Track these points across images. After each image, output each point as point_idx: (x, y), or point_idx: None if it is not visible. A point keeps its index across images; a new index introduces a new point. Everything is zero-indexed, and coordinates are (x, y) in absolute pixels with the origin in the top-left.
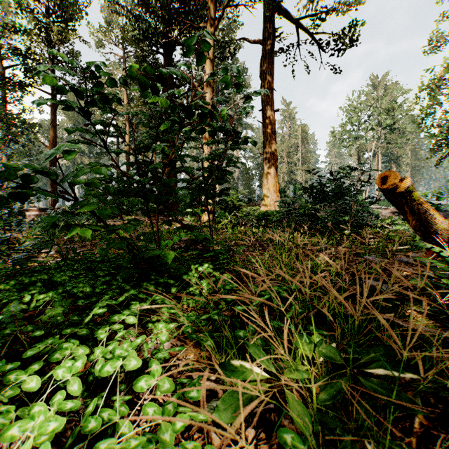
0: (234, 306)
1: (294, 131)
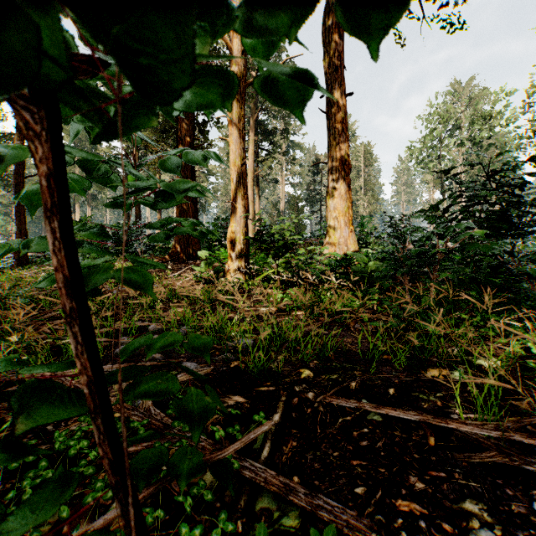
0: None
1: (355, 151)
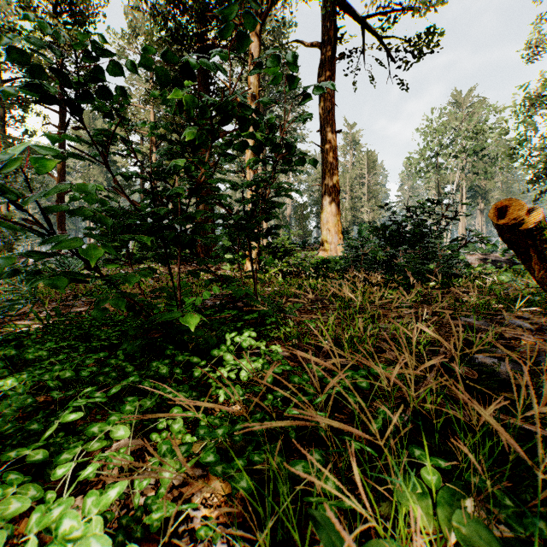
0: (287, 410)
1: (359, 159)
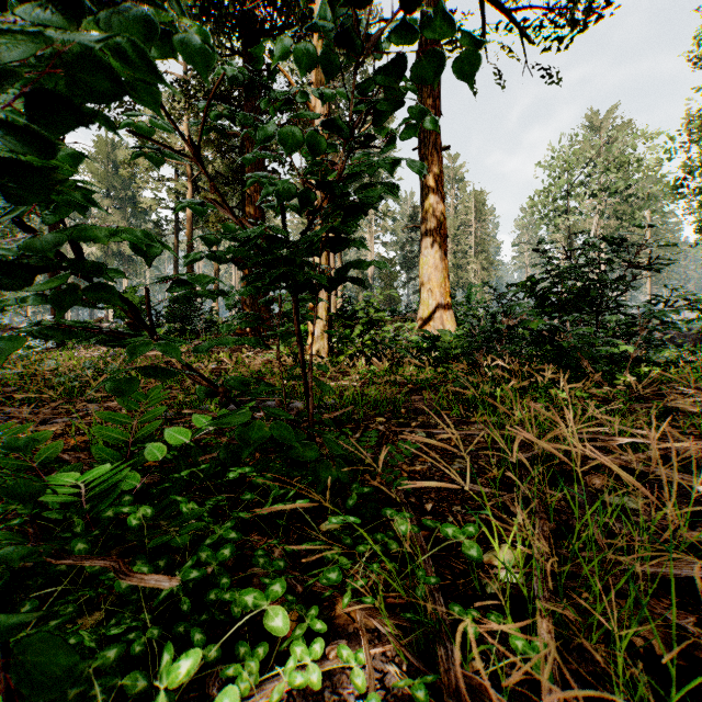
0: None
1: (463, 201)
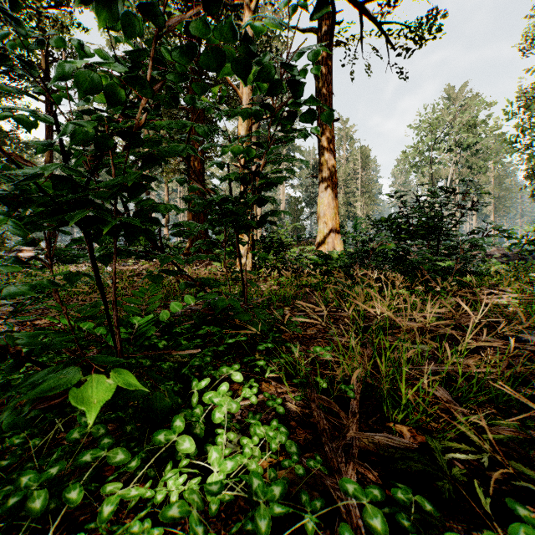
0: None
1: (352, 154)
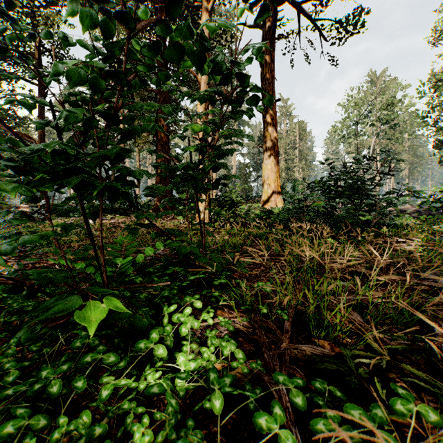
0: None
1: (291, 128)
